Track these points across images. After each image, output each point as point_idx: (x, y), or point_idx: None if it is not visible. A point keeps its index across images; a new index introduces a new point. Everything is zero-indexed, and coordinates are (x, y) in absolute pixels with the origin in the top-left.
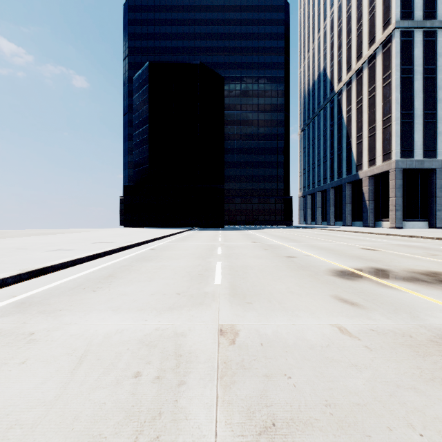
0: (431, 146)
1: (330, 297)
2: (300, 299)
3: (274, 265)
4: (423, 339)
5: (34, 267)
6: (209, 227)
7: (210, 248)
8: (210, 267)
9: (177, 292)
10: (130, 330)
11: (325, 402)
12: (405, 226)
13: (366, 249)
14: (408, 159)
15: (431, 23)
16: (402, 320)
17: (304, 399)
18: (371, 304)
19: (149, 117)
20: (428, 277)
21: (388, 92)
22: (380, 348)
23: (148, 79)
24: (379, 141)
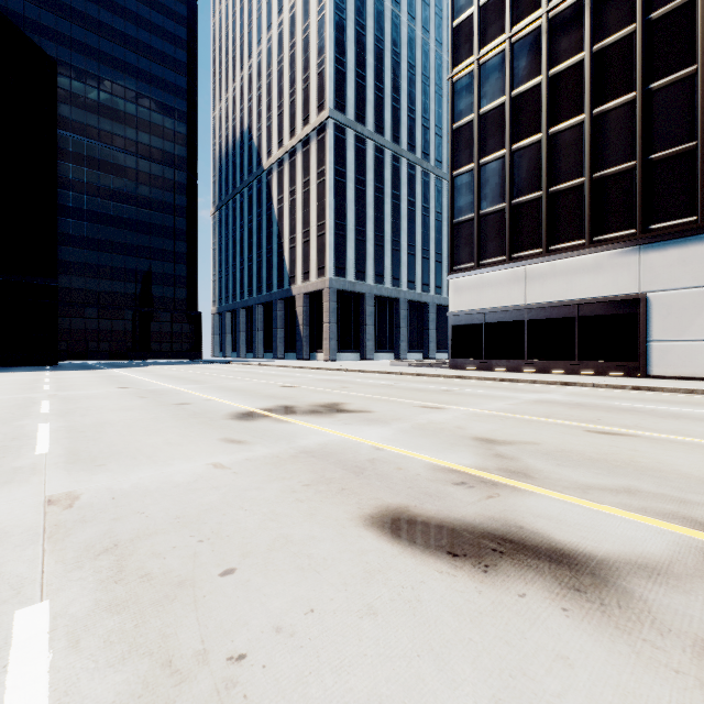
0: (362, 267)
1: (218, 440)
2: (179, 448)
3: (153, 417)
4: (286, 456)
5: None
6: (16, 365)
7: (23, 405)
8: (24, 434)
9: None
10: None
11: (176, 517)
12: (340, 358)
13: (285, 387)
14: (342, 279)
15: (362, 129)
16: (279, 446)
17: (155, 521)
18: (258, 440)
19: None
20: (325, 409)
21: (323, 192)
22: (246, 470)
23: None
24: (314, 251)
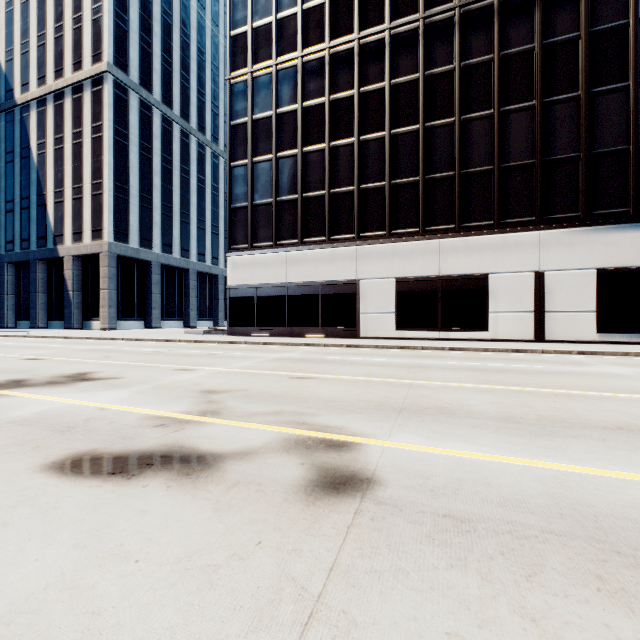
0: (148, 235)
1: None
2: None
3: None
4: None
5: None
6: None
7: None
8: None
9: None
10: None
11: None
12: (121, 326)
13: (30, 359)
14: (124, 245)
15: (148, 96)
16: None
17: None
18: None
19: None
20: (68, 379)
21: (100, 149)
22: None
23: None
24: (88, 211)
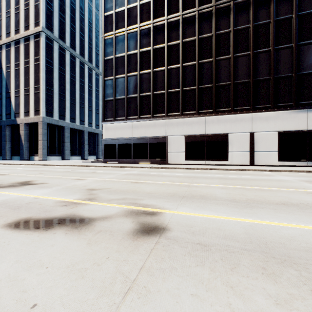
0: (63, 113)
1: None
2: None
3: None
4: None
5: None
6: None
7: None
8: None
9: None
10: None
11: None
12: (49, 159)
13: (0, 175)
14: (50, 118)
15: (63, 44)
16: None
17: None
18: None
19: None
20: (20, 184)
21: (38, 70)
22: None
23: None
24: (32, 101)
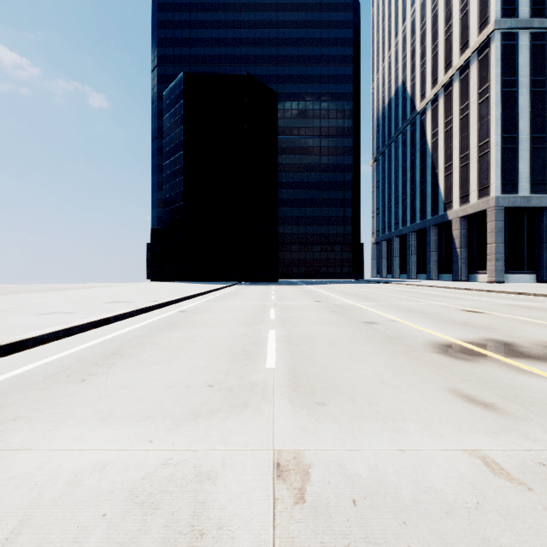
0: (540, 178)
1: (446, 392)
2: (400, 396)
3: (350, 336)
4: None
5: (4, 340)
6: (259, 281)
7: (260, 310)
8: (259, 339)
9: (209, 382)
10: (119, 465)
11: None
12: (507, 280)
13: (469, 311)
14: (511, 195)
15: (541, 23)
16: None
17: None
18: (516, 407)
19: (183, 143)
20: None
21: (485, 110)
22: None
23: (182, 94)
24: (474, 173)
